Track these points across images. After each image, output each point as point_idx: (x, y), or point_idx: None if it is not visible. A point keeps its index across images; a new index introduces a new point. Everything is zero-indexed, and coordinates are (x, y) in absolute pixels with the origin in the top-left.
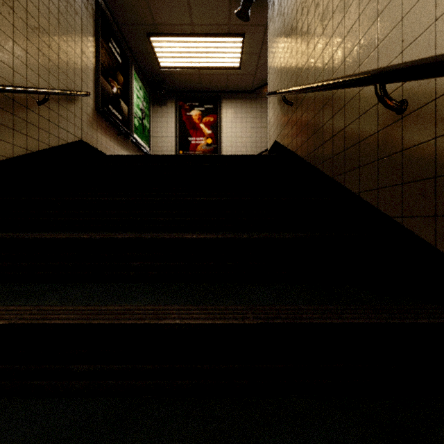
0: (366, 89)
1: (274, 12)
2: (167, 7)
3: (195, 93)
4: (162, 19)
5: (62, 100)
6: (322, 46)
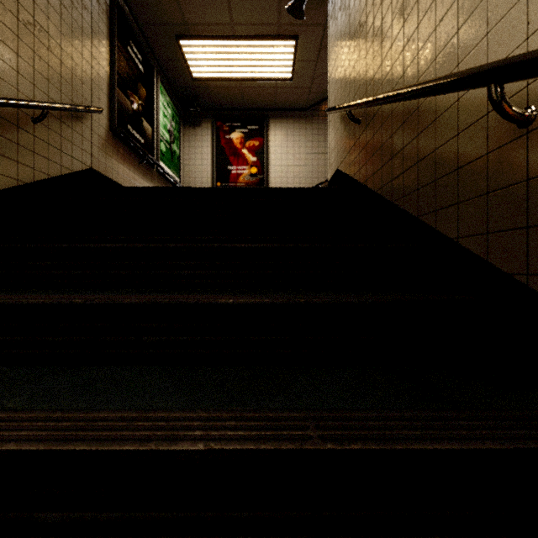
0: (469, 96)
1: (336, 5)
2: (201, 2)
3: (237, 111)
4: (195, 17)
5: (66, 118)
6: (403, 42)
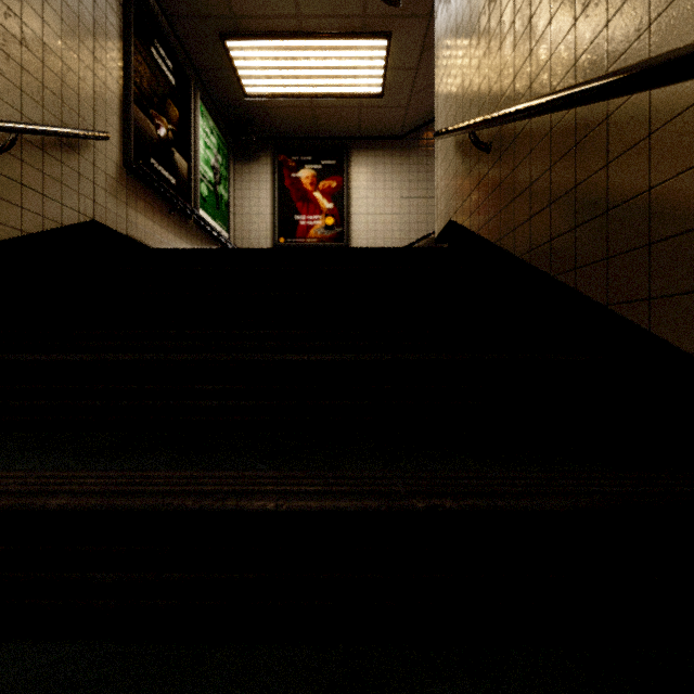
0: None
1: None
2: None
3: (307, 140)
4: (246, 7)
5: (52, 147)
6: (575, 10)
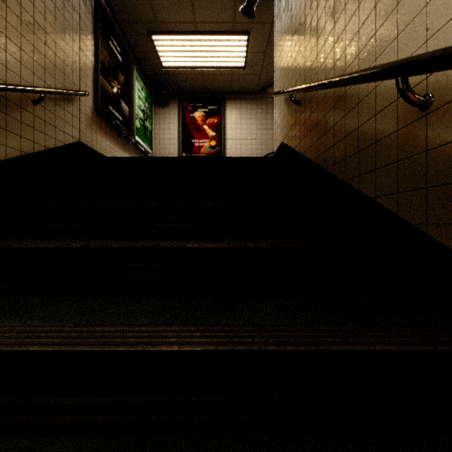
0: (384, 85)
1: (280, 8)
2: (169, 4)
3: (199, 93)
4: (164, 17)
5: (59, 100)
6: (334, 40)
